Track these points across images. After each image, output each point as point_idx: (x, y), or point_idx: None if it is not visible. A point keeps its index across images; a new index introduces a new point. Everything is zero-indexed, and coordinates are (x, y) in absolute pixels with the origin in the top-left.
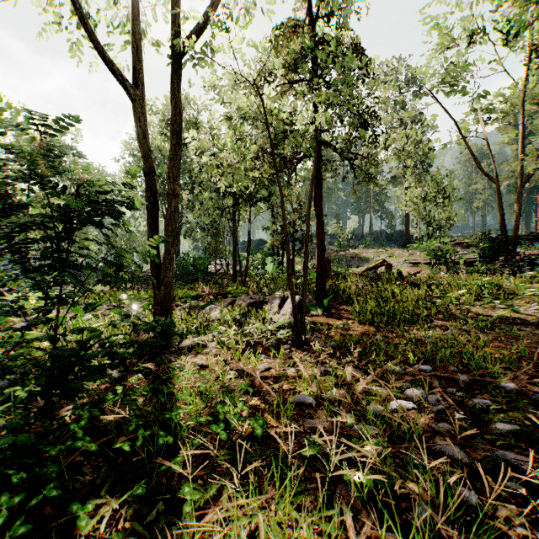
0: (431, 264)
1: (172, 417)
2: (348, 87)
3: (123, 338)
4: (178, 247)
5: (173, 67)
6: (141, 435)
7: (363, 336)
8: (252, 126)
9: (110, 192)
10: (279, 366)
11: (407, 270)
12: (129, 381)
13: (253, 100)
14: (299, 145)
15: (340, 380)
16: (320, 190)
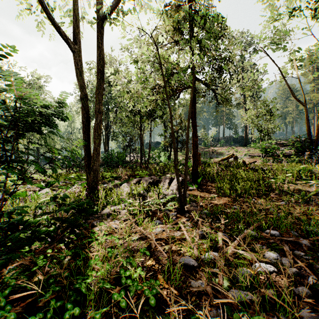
0: (262, 156)
1: (81, 287)
2: (215, 38)
3: (45, 218)
4: (108, 146)
5: (99, 27)
6: (52, 306)
7: (225, 205)
8: (151, 66)
9: (49, 107)
10: (169, 229)
11: (247, 160)
12: (55, 248)
13: (151, 49)
14: (182, 77)
15: (214, 244)
16: (194, 110)
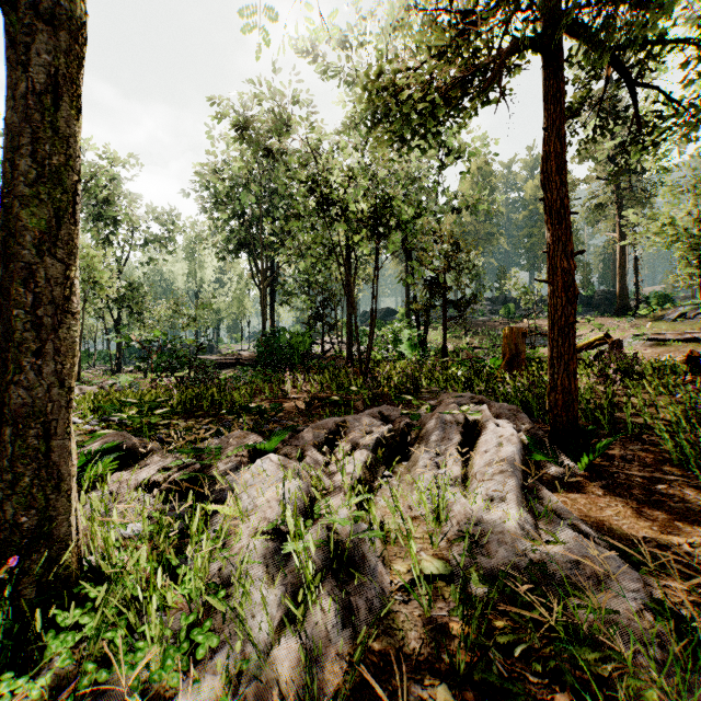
0: None
1: None
2: None
3: None
4: (271, 318)
5: None
6: None
7: None
8: None
9: None
10: None
11: (646, 352)
12: None
13: None
14: None
15: None
16: (562, 145)
